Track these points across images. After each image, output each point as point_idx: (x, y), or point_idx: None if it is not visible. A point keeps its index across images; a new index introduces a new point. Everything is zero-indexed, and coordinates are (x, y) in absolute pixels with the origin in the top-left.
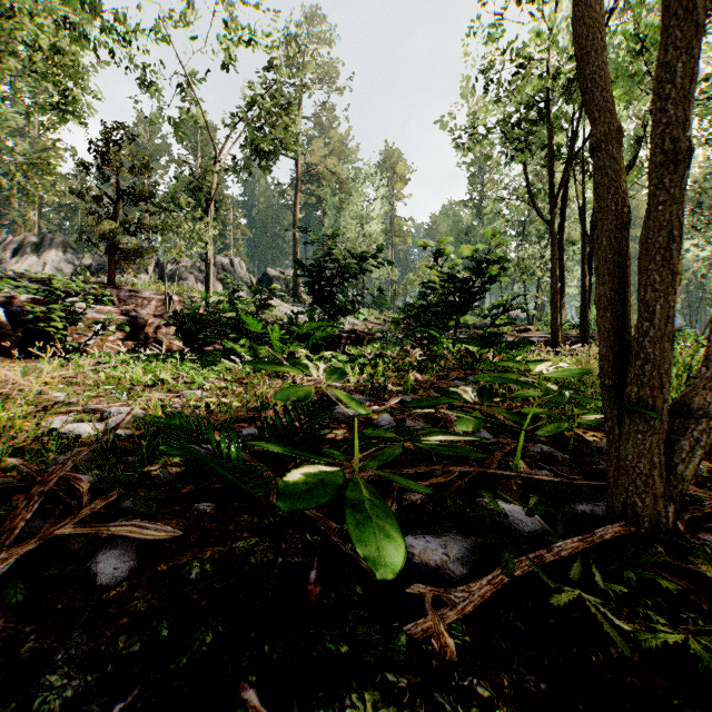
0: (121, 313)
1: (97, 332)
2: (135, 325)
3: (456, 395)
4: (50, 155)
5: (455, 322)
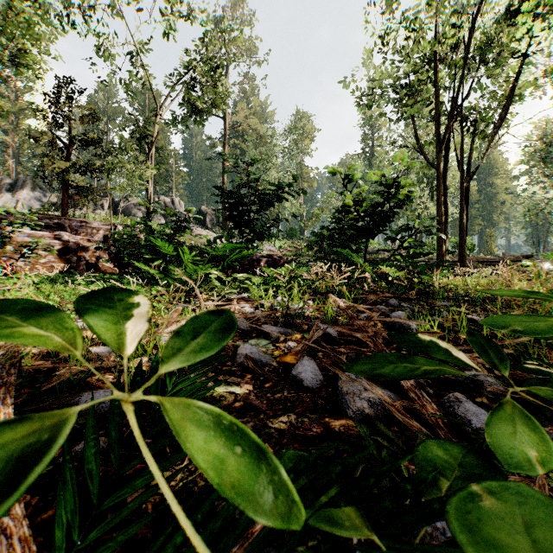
0: (54, 237)
1: (23, 254)
2: (67, 248)
3: (442, 353)
4: (0, 98)
5: (365, 245)
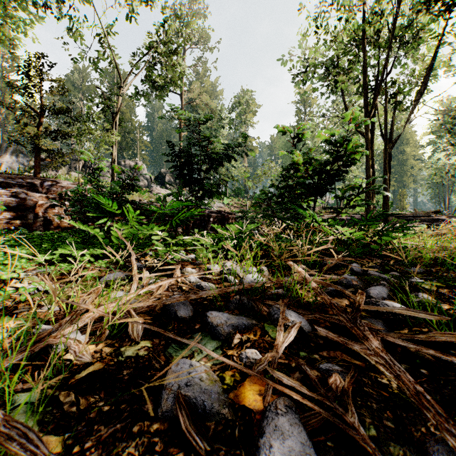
0: (12, 195)
1: None
2: (24, 206)
3: None
4: None
5: (313, 203)
